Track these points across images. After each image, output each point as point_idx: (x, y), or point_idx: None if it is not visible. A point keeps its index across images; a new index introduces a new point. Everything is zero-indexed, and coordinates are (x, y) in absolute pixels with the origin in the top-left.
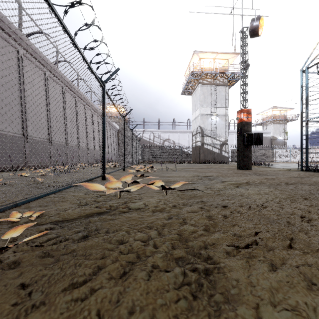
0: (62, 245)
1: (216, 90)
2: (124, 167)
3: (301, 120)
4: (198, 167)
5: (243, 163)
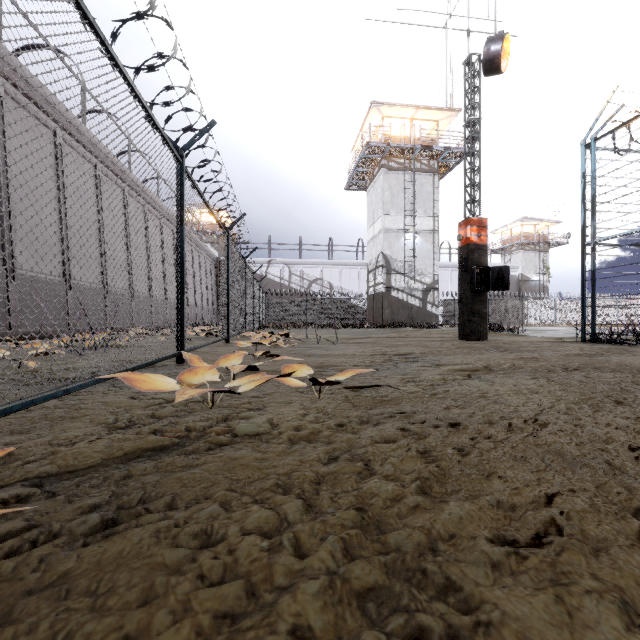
0: (32, 560)
1: (415, 183)
2: (227, 336)
3: (583, 242)
4: (380, 336)
5: (471, 328)
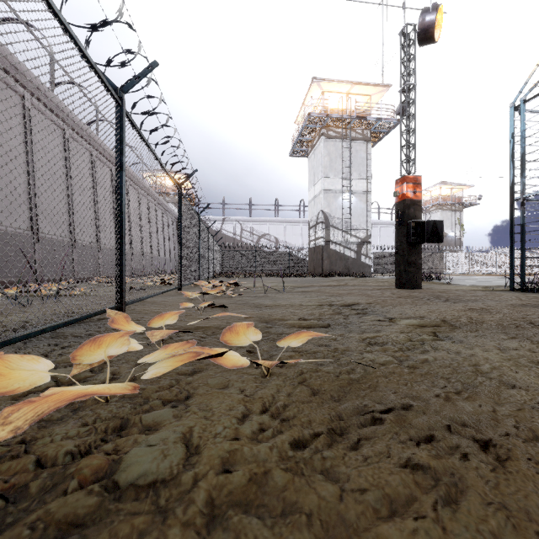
0: None
1: (351, 149)
2: (180, 286)
3: (512, 197)
4: (322, 284)
5: (407, 277)
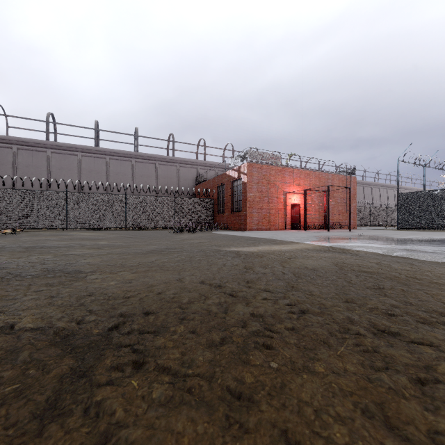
0: None
1: None
2: None
3: None
4: None
5: None
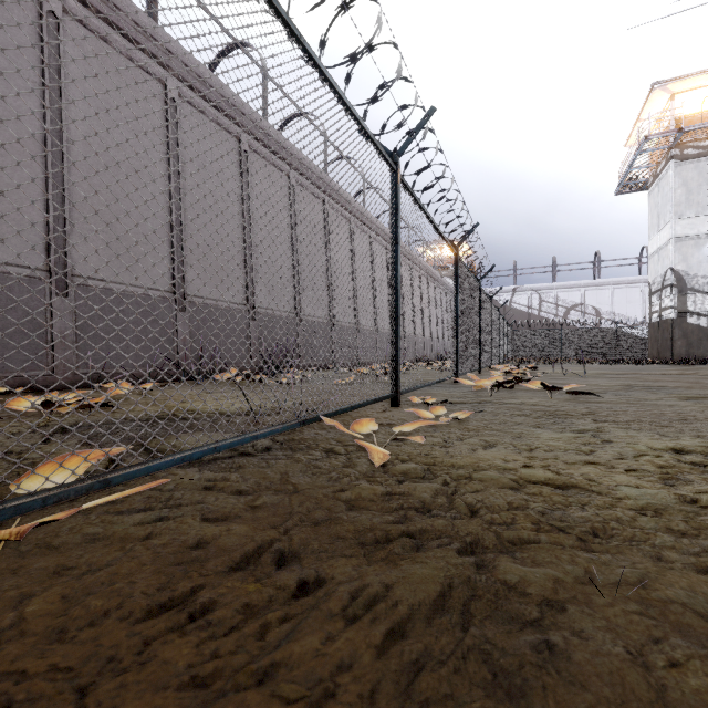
0: (465, 409)
1: None
2: (479, 368)
3: None
4: (652, 373)
5: None
